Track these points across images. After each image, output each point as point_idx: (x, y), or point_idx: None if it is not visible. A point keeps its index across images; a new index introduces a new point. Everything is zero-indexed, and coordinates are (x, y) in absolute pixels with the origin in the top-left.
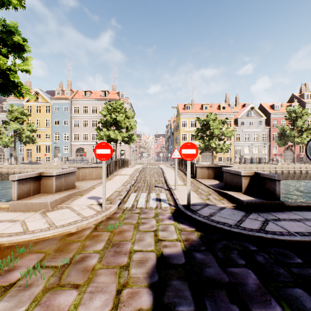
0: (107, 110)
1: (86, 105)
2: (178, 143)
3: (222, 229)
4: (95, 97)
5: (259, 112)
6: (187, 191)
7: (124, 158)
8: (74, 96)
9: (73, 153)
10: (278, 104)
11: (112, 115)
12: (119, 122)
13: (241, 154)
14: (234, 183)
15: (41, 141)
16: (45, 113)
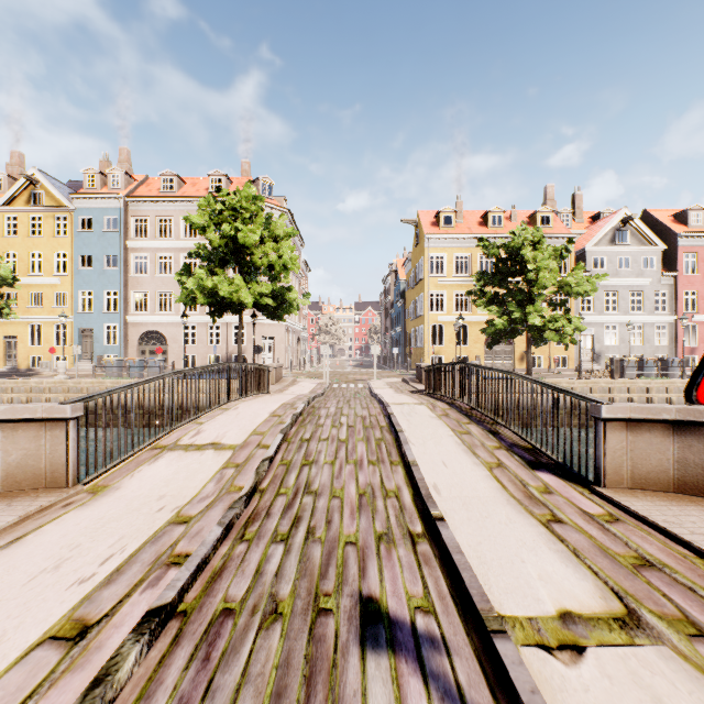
0: (210, 212)
1: (166, 213)
2: (418, 318)
3: None
4: (191, 194)
5: (645, 230)
6: None
7: (243, 363)
8: (136, 191)
9: (131, 345)
10: (699, 210)
11: (223, 228)
12: (248, 250)
13: (596, 349)
14: None
15: (42, 313)
16: (54, 236)
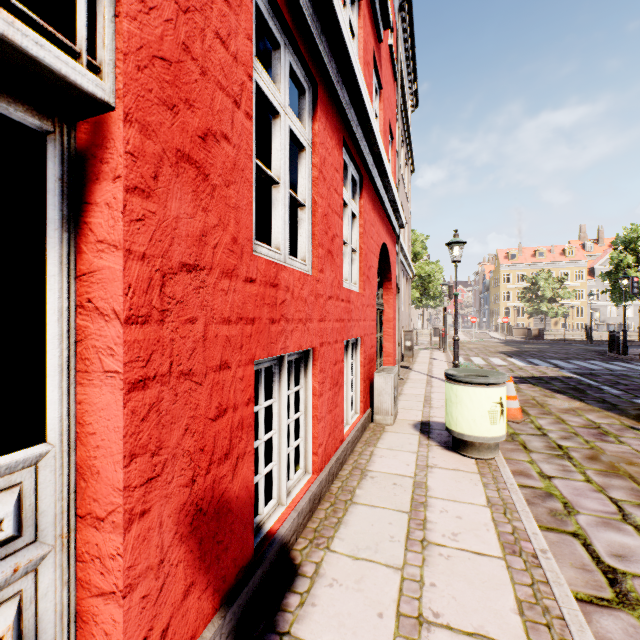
0: None
1: None
2: (497, 303)
3: (515, 341)
4: None
5: None
6: (505, 333)
7: None
8: None
9: None
10: None
11: None
12: None
13: (601, 319)
14: (530, 334)
15: None
16: None
